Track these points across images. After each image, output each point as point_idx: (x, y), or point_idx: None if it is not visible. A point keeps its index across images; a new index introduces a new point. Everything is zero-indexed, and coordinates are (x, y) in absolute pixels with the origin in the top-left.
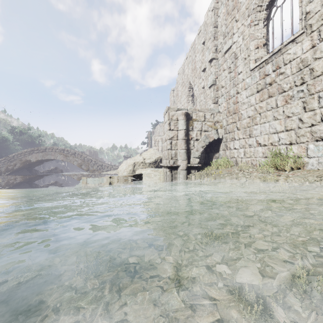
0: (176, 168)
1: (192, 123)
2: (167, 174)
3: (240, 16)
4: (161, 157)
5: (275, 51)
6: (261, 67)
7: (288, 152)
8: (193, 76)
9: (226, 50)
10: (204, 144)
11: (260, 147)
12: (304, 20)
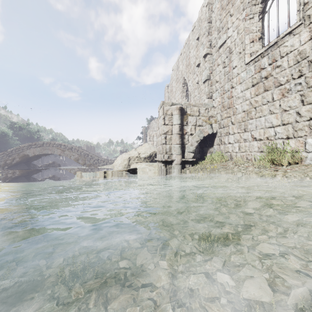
0: (170, 163)
1: (186, 118)
2: (161, 169)
3: (235, 11)
4: (155, 152)
5: (271, 44)
6: (256, 61)
7: (285, 146)
8: (187, 72)
9: (220, 45)
10: (199, 139)
11: (255, 142)
12: (302, 11)
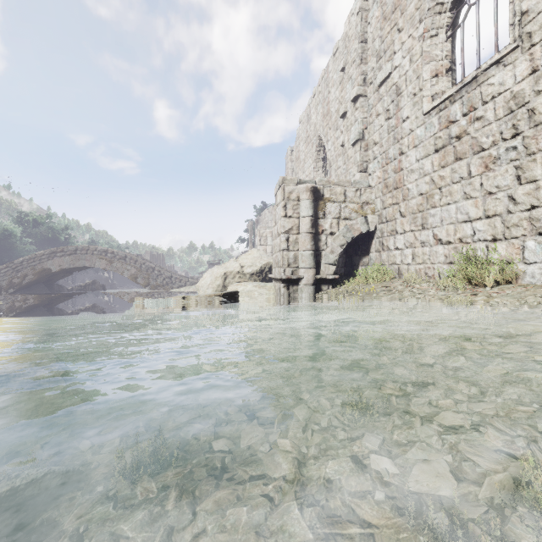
0: (296, 283)
1: (323, 206)
2: (281, 293)
3: (406, 23)
4: (270, 264)
5: (467, 81)
6: (442, 109)
7: (490, 254)
8: (324, 126)
9: (381, 80)
10: (344, 241)
11: (440, 246)
12: (517, 26)
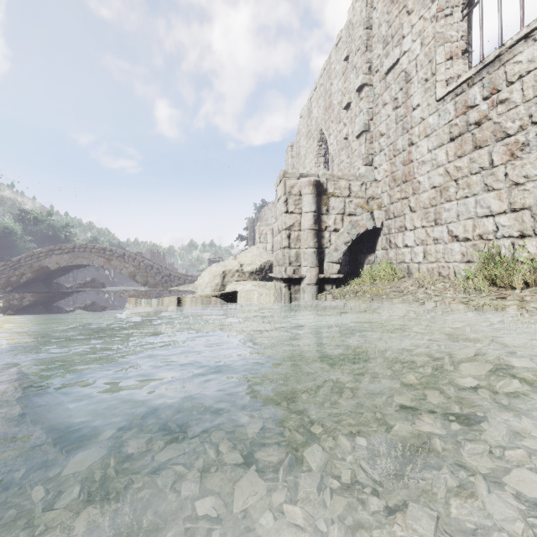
0: (298, 282)
1: (326, 201)
2: (281, 293)
3: (416, 4)
4: (270, 262)
5: (488, 60)
6: (458, 94)
7: (516, 251)
8: (326, 119)
9: (389, 67)
10: (349, 238)
11: (456, 243)
12: None
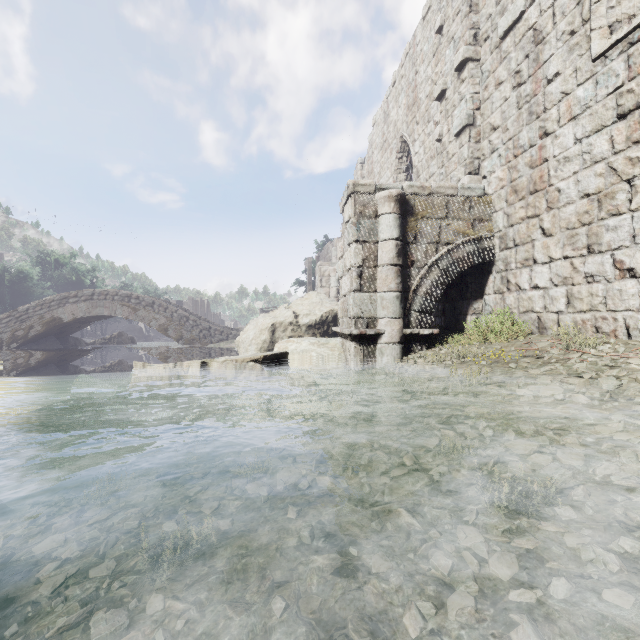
0: (373, 340)
1: (414, 224)
2: (350, 355)
3: None
4: (334, 312)
5: None
6: (634, 41)
7: None
8: (409, 121)
9: (506, 27)
10: (447, 277)
11: (630, 281)
12: None
